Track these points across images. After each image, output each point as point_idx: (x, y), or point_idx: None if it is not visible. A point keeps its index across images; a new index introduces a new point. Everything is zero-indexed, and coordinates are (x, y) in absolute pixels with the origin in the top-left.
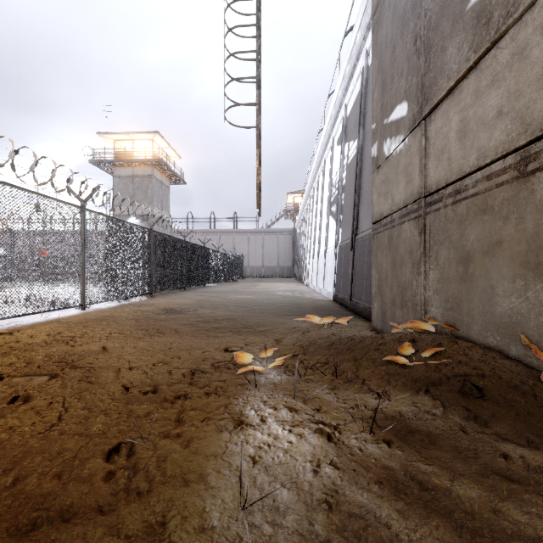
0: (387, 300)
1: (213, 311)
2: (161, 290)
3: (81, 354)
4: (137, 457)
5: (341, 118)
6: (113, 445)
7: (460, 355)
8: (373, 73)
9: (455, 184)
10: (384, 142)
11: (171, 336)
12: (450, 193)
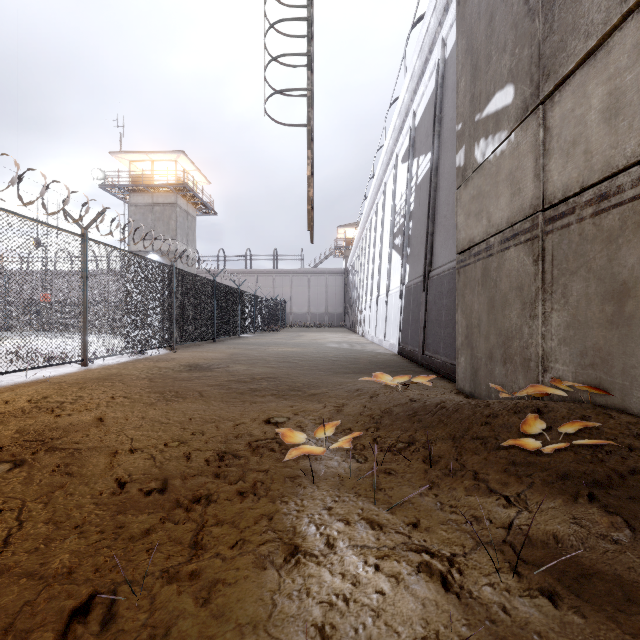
0: (480, 354)
1: (249, 368)
2: (185, 341)
3: (67, 428)
4: (116, 630)
5: (407, 129)
6: (80, 598)
7: (625, 436)
8: (459, 57)
9: (598, 186)
10: (476, 145)
11: (194, 401)
12: (588, 201)
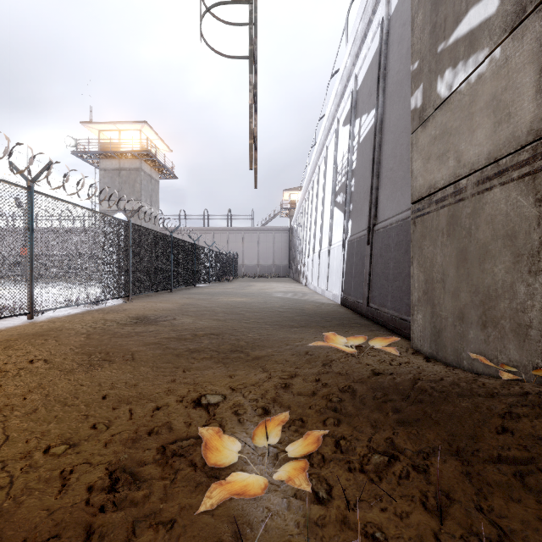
0: (445, 312)
1: (195, 321)
2: (142, 292)
3: None
4: None
5: (349, 93)
6: None
7: None
8: None
9: None
10: (439, 79)
11: (120, 367)
12: None
